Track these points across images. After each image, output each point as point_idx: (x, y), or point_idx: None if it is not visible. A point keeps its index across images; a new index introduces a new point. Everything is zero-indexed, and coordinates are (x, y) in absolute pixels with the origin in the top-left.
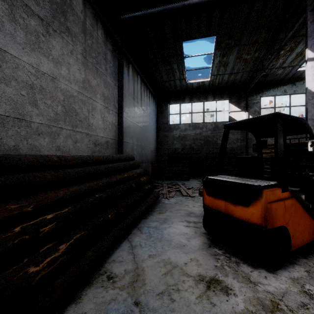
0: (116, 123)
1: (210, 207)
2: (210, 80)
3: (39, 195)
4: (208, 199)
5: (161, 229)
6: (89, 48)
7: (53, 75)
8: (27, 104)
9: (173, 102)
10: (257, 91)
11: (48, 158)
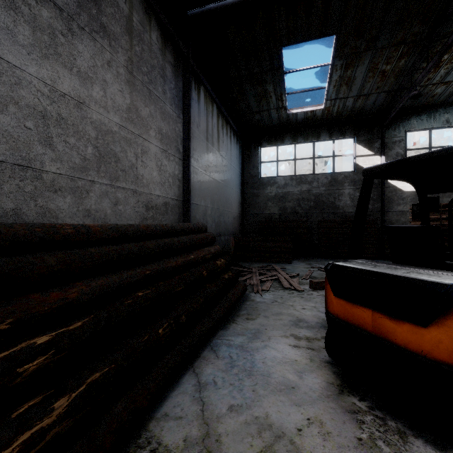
0: (180, 175)
1: (341, 318)
2: (324, 107)
3: (28, 297)
4: (336, 303)
5: (250, 350)
6: (137, 58)
7: (79, 98)
8: (36, 143)
9: (266, 143)
10: (401, 124)
11: (56, 230)
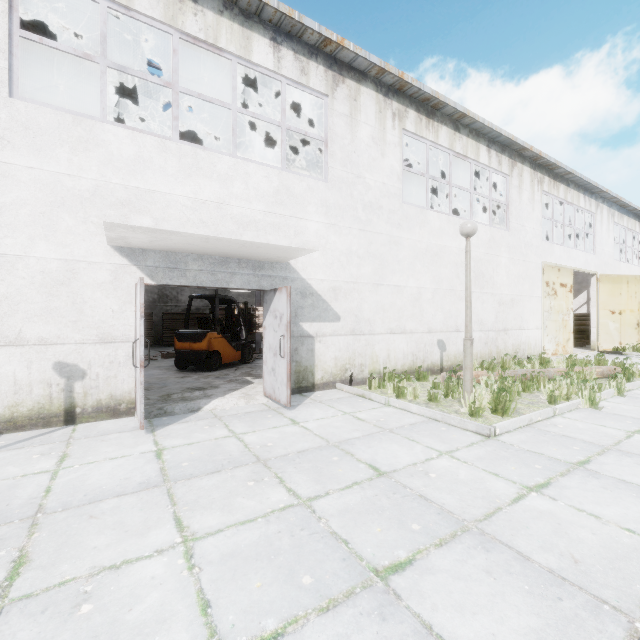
0: None
1: (181, 349)
2: None
3: None
4: (179, 344)
5: None
6: None
7: None
8: None
9: None
10: None
11: None
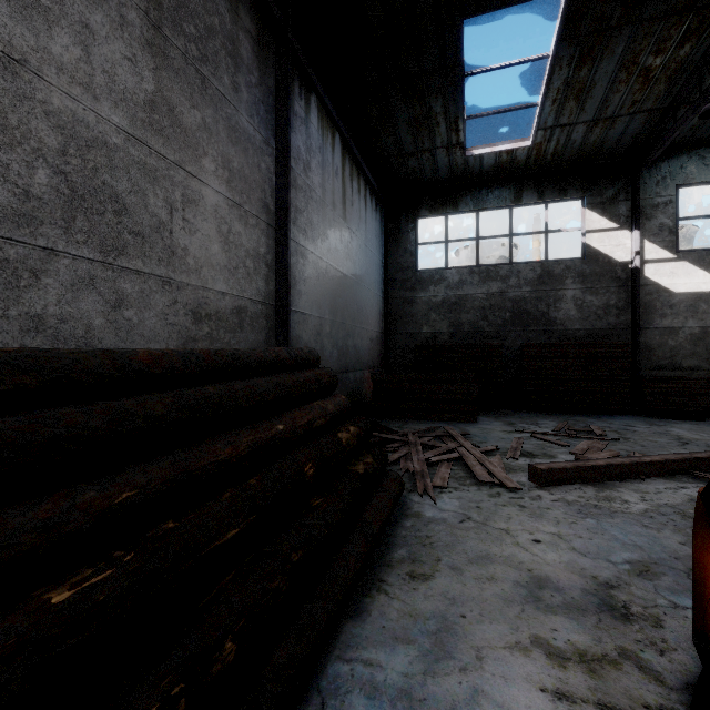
0: (269, 256)
1: None
2: (532, 144)
3: None
4: None
5: None
6: (171, 1)
7: (8, 47)
8: None
9: (427, 211)
10: (668, 173)
11: None
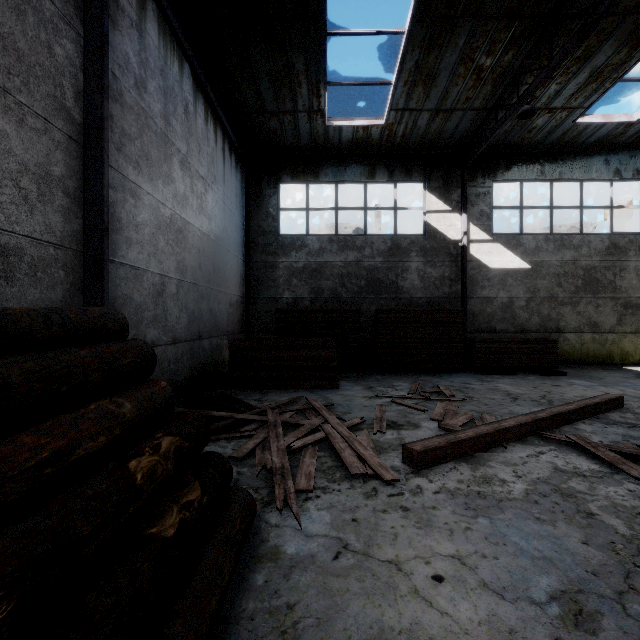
0: (72, 182)
1: None
2: (385, 123)
3: None
4: None
5: None
6: None
7: None
8: None
9: (289, 177)
10: (486, 168)
11: None
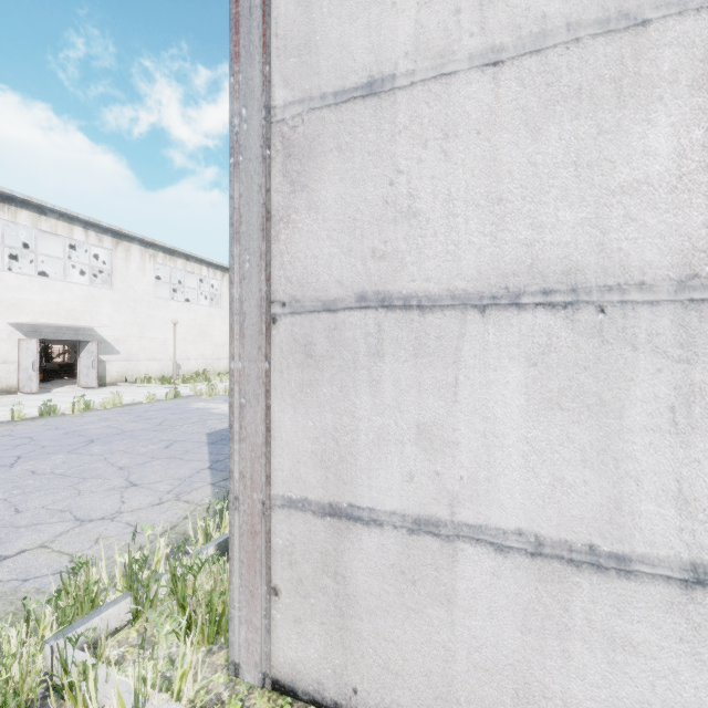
0: None
1: None
2: None
3: None
4: None
5: None
6: None
7: None
8: None
9: None
10: None
11: None
